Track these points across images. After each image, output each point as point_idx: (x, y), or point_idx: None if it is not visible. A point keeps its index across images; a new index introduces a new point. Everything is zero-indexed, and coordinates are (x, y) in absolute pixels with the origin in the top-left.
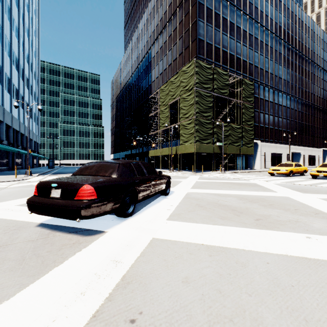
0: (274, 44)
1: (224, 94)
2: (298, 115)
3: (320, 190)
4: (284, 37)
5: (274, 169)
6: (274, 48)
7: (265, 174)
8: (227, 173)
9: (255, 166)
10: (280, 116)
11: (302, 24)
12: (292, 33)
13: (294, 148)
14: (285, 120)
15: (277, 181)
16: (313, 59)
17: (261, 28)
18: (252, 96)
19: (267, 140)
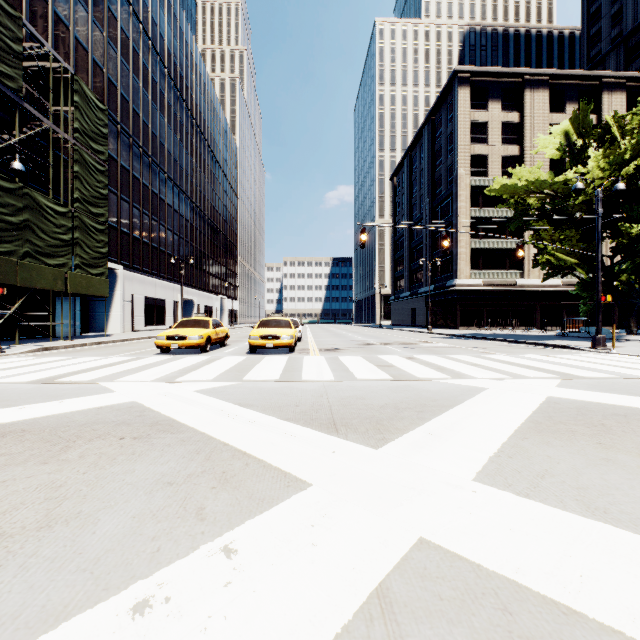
0: (151, 64)
1: (3, 79)
2: (191, 231)
3: (348, 401)
4: (170, 66)
5: (173, 336)
6: (151, 73)
7: (147, 350)
8: (13, 357)
9: (109, 327)
10: (163, 222)
11: (197, 70)
12: (181, 71)
13: (185, 292)
14: (172, 235)
15: (199, 374)
16: (211, 144)
17: (125, 2)
18: (104, 142)
19: (139, 268)
